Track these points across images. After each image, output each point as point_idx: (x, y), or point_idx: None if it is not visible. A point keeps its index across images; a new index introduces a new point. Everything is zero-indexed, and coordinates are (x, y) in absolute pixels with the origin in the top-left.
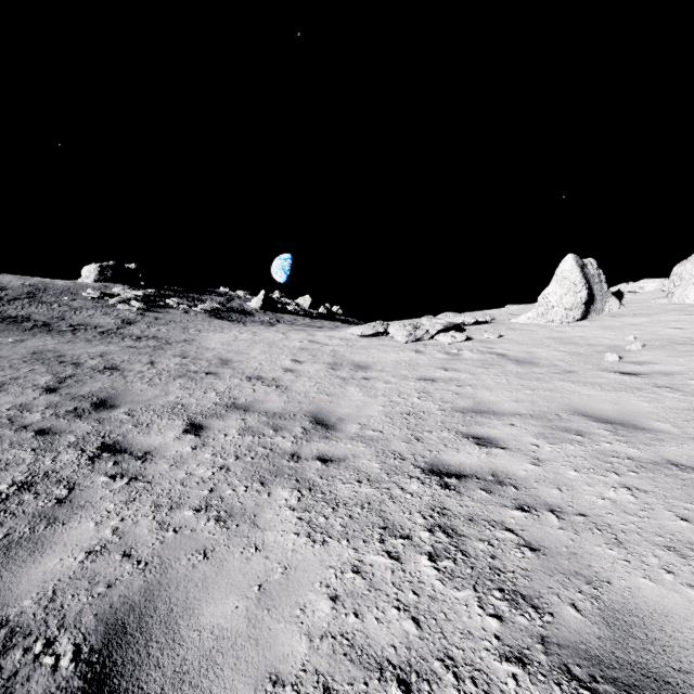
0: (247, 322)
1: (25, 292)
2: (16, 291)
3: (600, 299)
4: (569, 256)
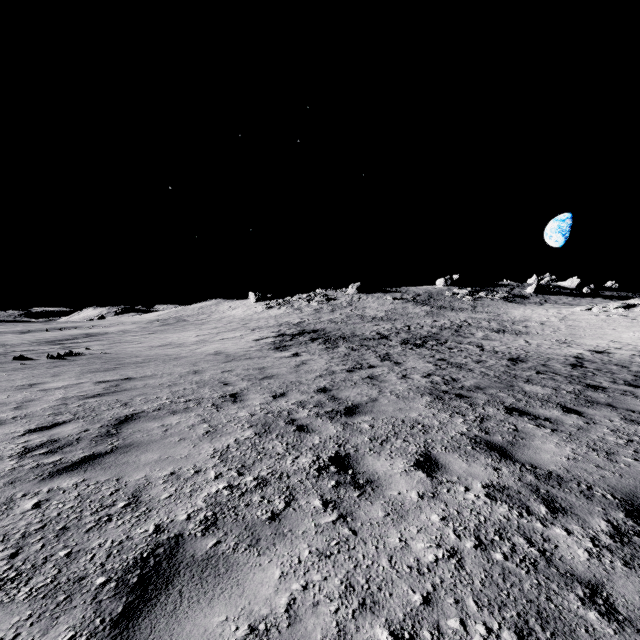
0: (526, 303)
1: (427, 295)
2: (424, 295)
3: None
4: None
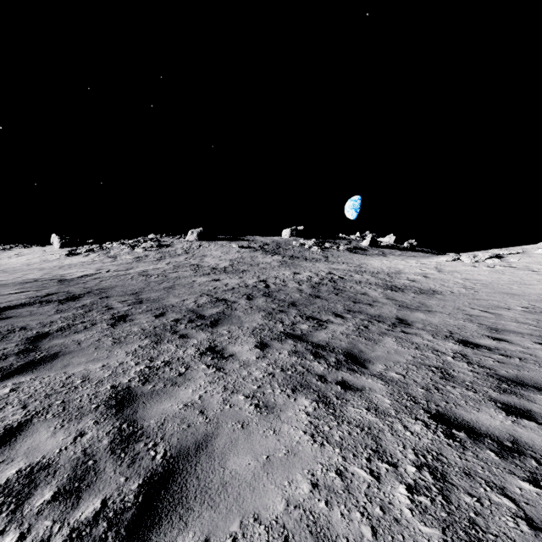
0: (370, 255)
1: (275, 245)
2: (272, 245)
3: None
4: None
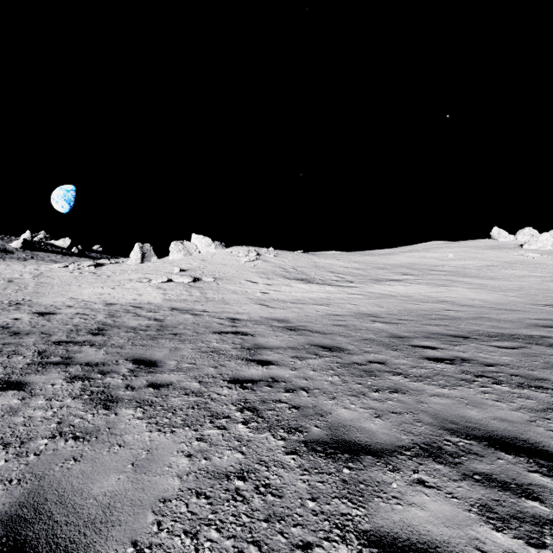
0: (7, 258)
1: None
2: None
3: (149, 257)
4: (137, 243)
